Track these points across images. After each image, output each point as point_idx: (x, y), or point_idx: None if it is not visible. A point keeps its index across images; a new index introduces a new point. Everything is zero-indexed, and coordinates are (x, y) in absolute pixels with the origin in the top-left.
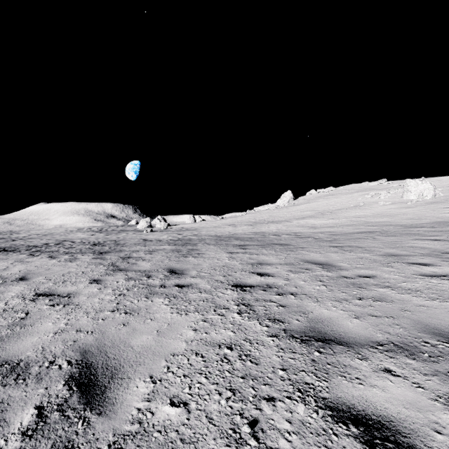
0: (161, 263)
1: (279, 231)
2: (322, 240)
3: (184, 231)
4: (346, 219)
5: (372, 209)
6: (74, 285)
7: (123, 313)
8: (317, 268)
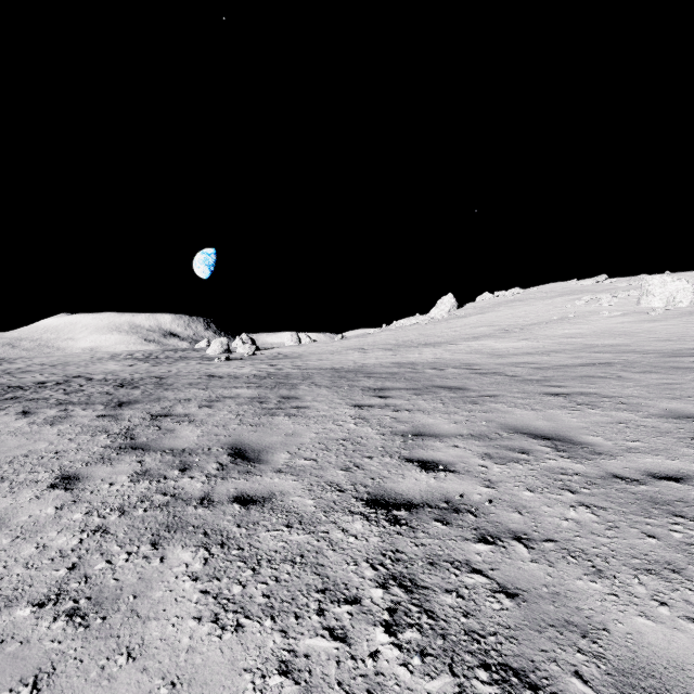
0: (221, 430)
1: (440, 362)
2: (523, 379)
3: (280, 359)
4: (551, 340)
5: (591, 323)
6: (10, 495)
7: (63, 614)
8: (543, 448)
